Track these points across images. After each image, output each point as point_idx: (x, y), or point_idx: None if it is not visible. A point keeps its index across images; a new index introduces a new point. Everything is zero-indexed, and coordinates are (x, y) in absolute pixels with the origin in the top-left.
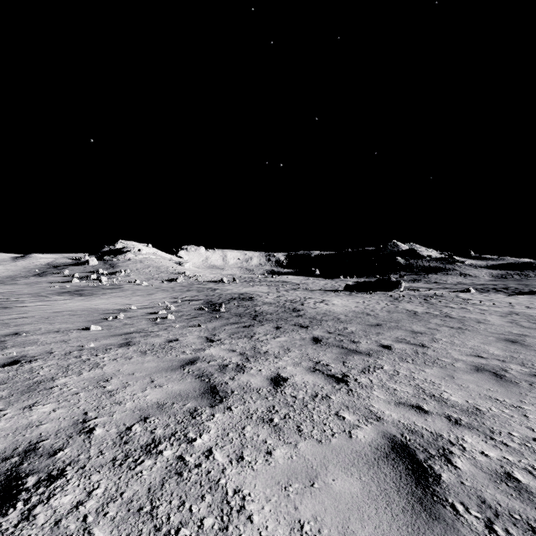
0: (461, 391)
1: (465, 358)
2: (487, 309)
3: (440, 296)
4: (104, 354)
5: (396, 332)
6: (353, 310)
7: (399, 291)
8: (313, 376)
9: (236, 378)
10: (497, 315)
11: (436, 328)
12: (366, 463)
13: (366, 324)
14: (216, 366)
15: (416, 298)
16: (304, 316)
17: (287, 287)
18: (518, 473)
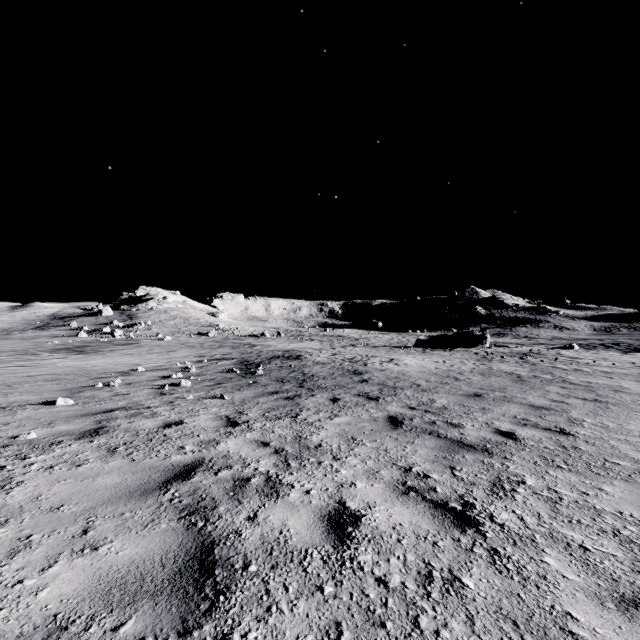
0: None
1: None
2: (610, 371)
3: (537, 353)
4: (39, 455)
5: (509, 408)
6: (433, 372)
7: (483, 347)
8: (408, 507)
9: (260, 515)
10: (631, 380)
11: (564, 401)
12: None
13: (459, 394)
14: (228, 482)
15: (509, 356)
16: (370, 382)
17: (344, 343)
18: None
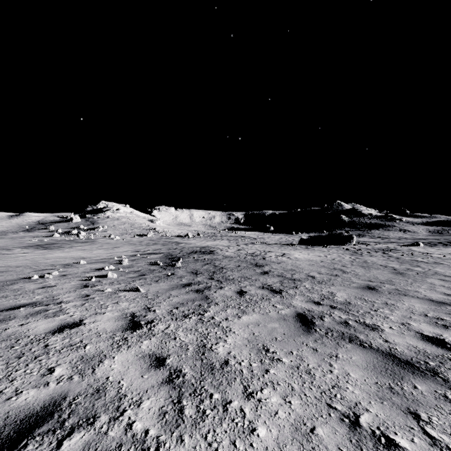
0: None
1: None
2: None
3: (394, 249)
4: None
5: (411, 303)
6: (321, 265)
7: (351, 244)
8: None
9: None
10: None
11: None
12: None
13: (354, 286)
14: None
15: (374, 252)
16: (271, 274)
17: (246, 241)
18: None
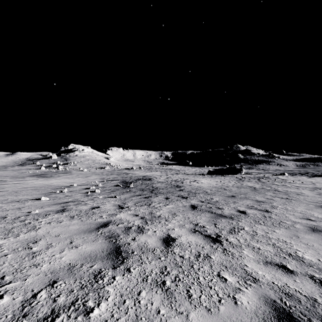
0: (310, 250)
1: (300, 220)
2: (299, 186)
3: (267, 177)
4: (42, 219)
5: (246, 201)
6: (214, 186)
7: (241, 174)
8: (194, 236)
9: (136, 238)
10: (307, 189)
11: (272, 198)
12: None
13: (225, 196)
14: (122, 228)
15: (253, 179)
16: (184, 190)
17: (172, 172)
18: None
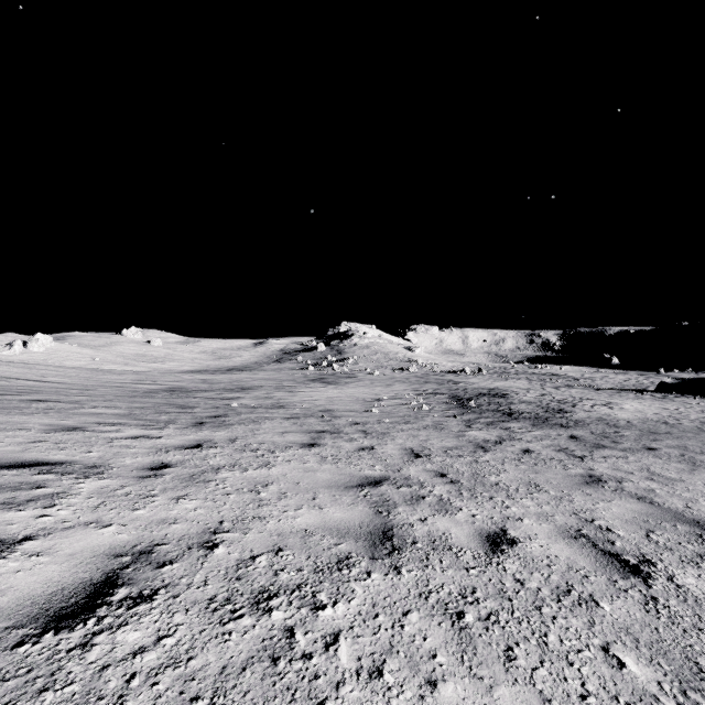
0: (687, 475)
1: None
2: None
3: None
4: (400, 426)
5: (682, 441)
6: (645, 417)
7: None
8: (556, 453)
9: (496, 446)
10: None
11: None
12: (568, 475)
13: (649, 431)
14: (480, 440)
15: None
16: (569, 418)
17: (558, 383)
18: (659, 491)
